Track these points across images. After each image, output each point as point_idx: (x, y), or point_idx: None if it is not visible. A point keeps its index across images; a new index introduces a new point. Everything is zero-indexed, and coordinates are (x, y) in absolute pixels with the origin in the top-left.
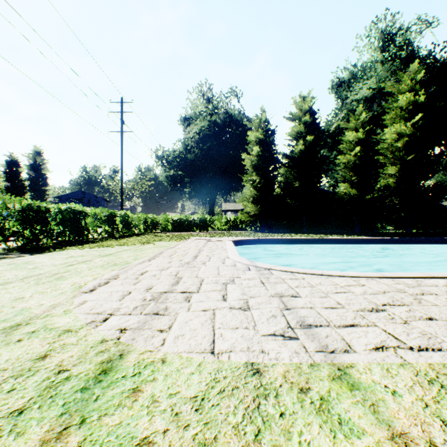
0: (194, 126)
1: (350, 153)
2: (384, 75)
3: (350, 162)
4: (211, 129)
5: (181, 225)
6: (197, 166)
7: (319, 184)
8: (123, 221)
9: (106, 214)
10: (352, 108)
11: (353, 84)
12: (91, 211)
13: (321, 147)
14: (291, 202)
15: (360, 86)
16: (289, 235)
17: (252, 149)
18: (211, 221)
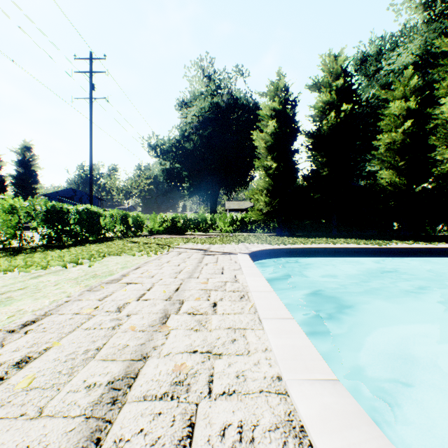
0: (193, 110)
1: (398, 130)
2: (432, 35)
3: (395, 143)
4: (213, 112)
5: (174, 225)
6: (196, 156)
7: (354, 172)
8: (81, 219)
9: (41, 207)
10: (385, 82)
11: (379, 60)
12: (4, 201)
13: (357, 123)
14: (317, 196)
15: (399, 50)
16: (326, 240)
17: (266, 126)
18: (213, 220)
